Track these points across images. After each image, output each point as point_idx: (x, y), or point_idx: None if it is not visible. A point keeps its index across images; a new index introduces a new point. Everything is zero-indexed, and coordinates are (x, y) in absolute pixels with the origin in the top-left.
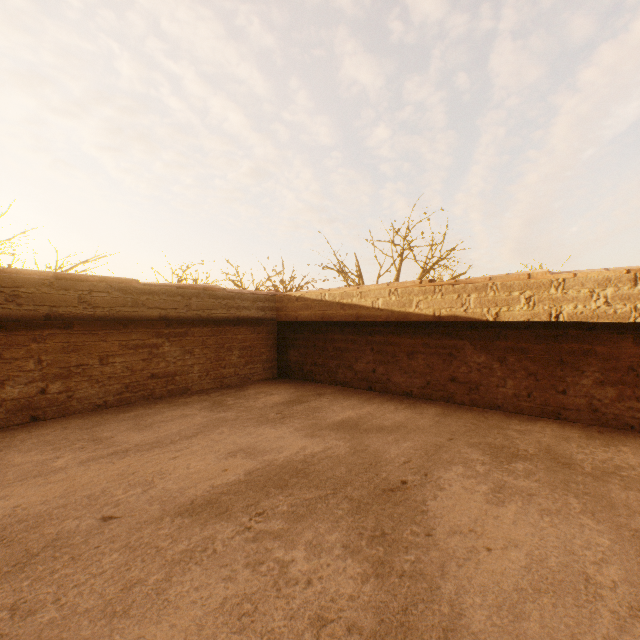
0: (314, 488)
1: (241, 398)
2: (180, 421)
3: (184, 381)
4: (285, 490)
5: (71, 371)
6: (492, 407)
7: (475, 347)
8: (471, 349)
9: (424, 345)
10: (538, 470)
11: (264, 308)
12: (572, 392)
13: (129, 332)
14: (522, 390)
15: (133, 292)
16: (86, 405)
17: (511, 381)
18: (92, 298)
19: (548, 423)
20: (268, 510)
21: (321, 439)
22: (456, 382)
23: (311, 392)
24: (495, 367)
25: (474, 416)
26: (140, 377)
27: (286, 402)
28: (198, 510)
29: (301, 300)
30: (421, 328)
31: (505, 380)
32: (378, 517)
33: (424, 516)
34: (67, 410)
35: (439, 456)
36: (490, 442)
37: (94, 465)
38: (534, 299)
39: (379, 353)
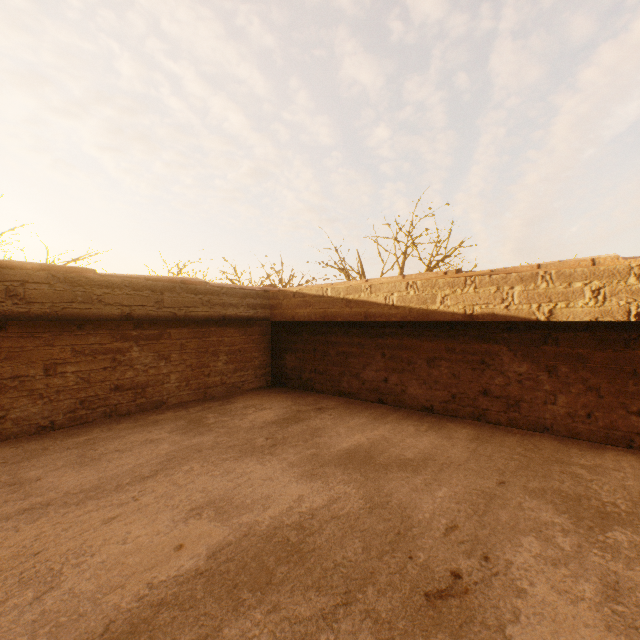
0: (314, 590)
1: (225, 414)
2: (140, 450)
3: (158, 393)
4: (266, 596)
5: (4, 384)
6: (538, 429)
7: (515, 353)
8: (509, 356)
9: (448, 350)
10: None
11: (255, 306)
12: None
13: (85, 334)
14: (579, 409)
15: (85, 284)
16: (25, 427)
17: (564, 397)
18: (26, 291)
19: (620, 454)
20: None
21: (323, 482)
22: (490, 396)
23: (310, 406)
24: (542, 379)
25: (519, 442)
26: (100, 390)
27: (279, 420)
28: None
29: (299, 296)
30: (444, 329)
31: (555, 395)
32: None
33: None
34: None
35: (495, 516)
36: (557, 488)
37: None
38: (604, 292)
39: (392, 359)
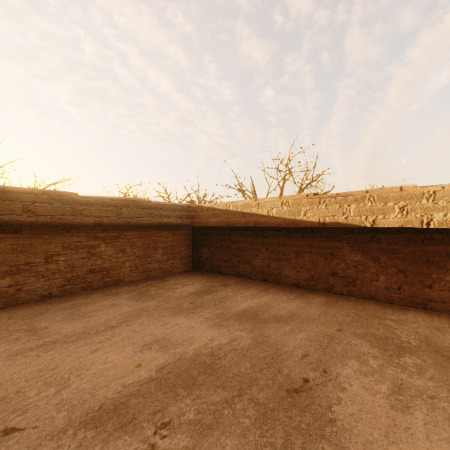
0: (221, 388)
1: (162, 288)
2: (108, 311)
3: (117, 274)
4: (193, 391)
5: (19, 268)
6: (367, 297)
7: (352, 248)
8: (349, 249)
9: (309, 246)
10: (427, 365)
11: (182, 216)
12: (437, 287)
13: (71, 236)
14: (393, 284)
15: (72, 203)
16: (33, 296)
17: (383, 276)
18: (35, 208)
19: (418, 313)
20: (174, 419)
21: (227, 329)
22: (336, 276)
23: (218, 283)
24: (369, 264)
25: (353, 306)
26: (80, 272)
27: (198, 292)
28: (104, 419)
29: (210, 210)
30: (307, 232)
31: (378, 275)
32: (286, 429)
33: (333, 428)
34: (16, 301)
35: (333, 349)
36: (374, 333)
37: (20, 359)
38: (407, 208)
39: (272, 252)
